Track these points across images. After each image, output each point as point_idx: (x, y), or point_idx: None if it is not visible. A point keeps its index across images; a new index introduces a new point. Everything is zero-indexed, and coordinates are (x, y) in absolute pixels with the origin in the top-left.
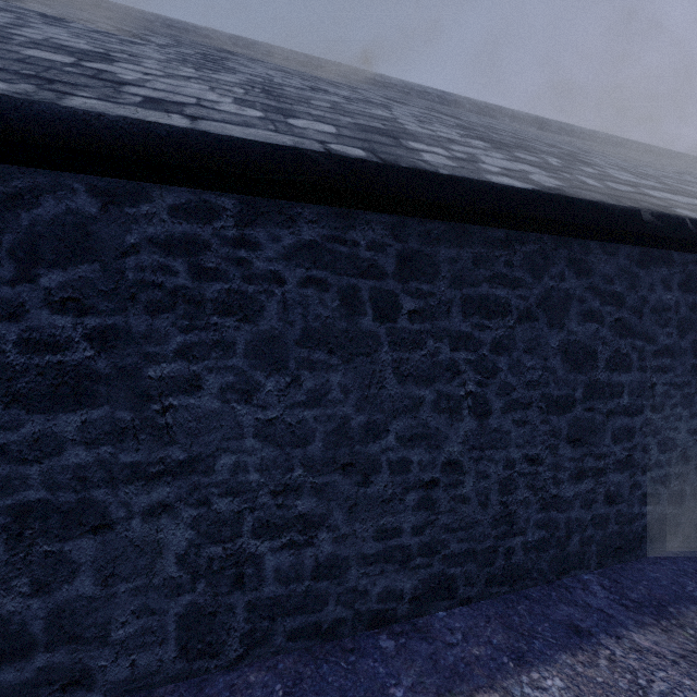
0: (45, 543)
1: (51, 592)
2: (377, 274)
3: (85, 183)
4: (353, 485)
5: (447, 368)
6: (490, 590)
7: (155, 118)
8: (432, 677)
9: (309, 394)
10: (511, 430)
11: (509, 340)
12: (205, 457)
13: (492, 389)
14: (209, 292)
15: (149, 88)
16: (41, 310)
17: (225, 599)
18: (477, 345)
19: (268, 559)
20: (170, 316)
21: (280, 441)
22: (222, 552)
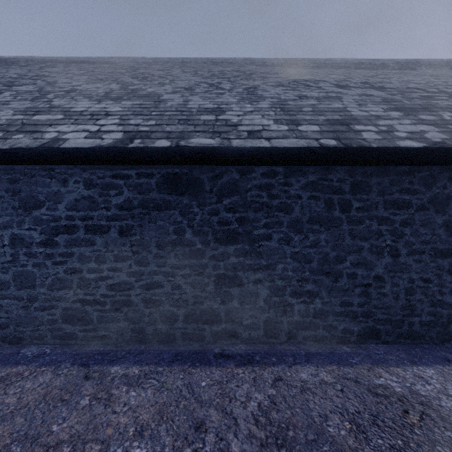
0: (224, 288)
1: (226, 304)
2: (341, 192)
3: (235, 168)
4: (330, 281)
5: (375, 233)
6: (399, 340)
7: (258, 144)
8: (369, 360)
9: (312, 243)
10: (412, 264)
11: (410, 220)
12: (273, 264)
13: (401, 244)
14: (274, 203)
15: (244, 125)
16: (223, 212)
17: (280, 318)
18: (392, 223)
19: (295, 306)
20: (261, 212)
21: (300, 260)
22: (279, 300)
